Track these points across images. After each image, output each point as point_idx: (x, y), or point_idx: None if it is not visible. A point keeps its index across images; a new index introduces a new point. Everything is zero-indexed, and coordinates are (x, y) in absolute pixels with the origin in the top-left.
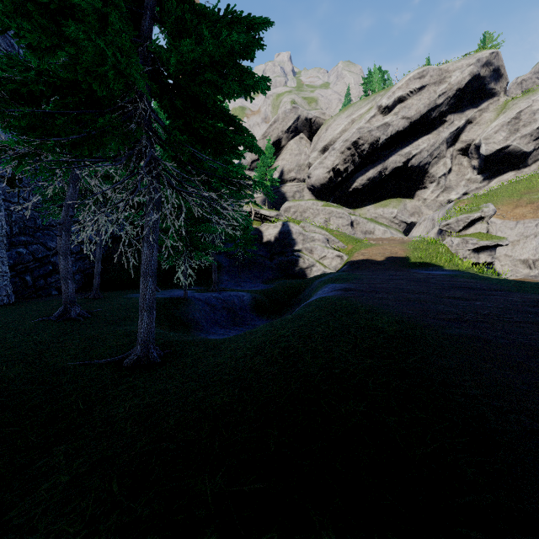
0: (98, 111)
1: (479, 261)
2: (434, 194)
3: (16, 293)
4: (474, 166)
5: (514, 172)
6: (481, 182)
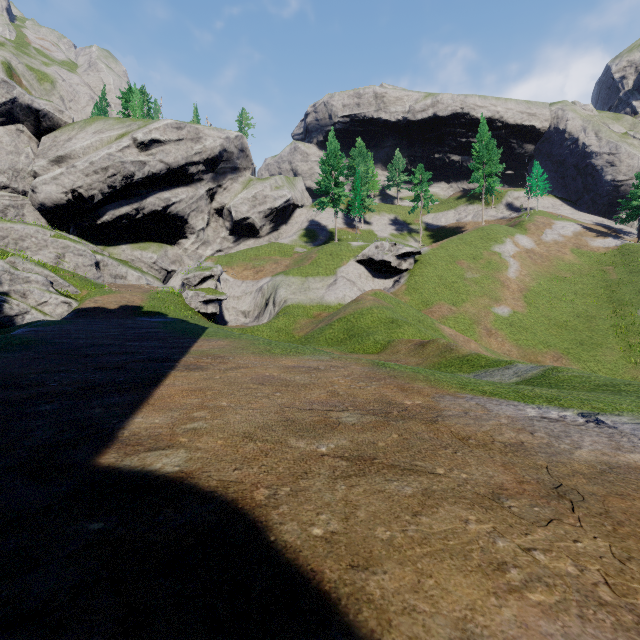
0: None
1: (208, 311)
2: (194, 245)
3: None
4: (227, 227)
5: (255, 239)
6: (233, 242)
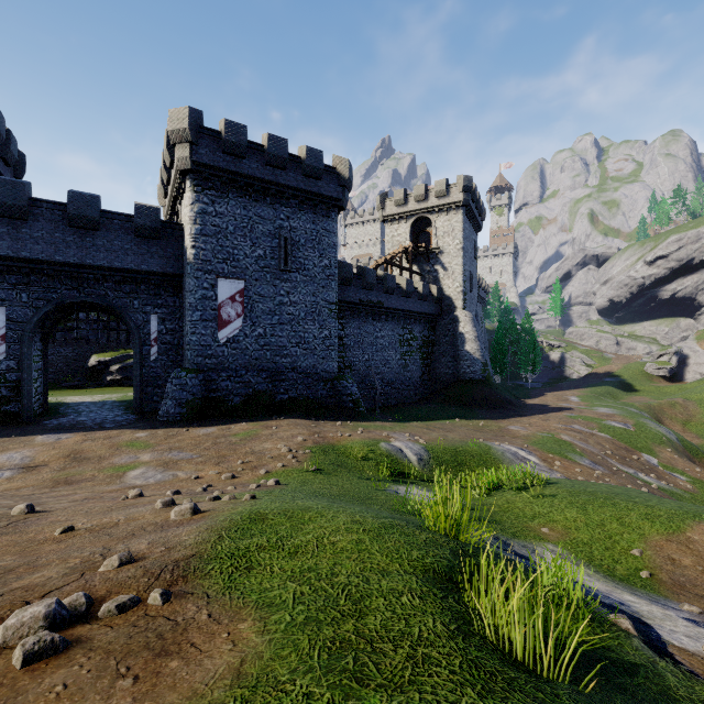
0: (526, 368)
1: (659, 374)
2: None
3: None
4: None
5: None
6: None
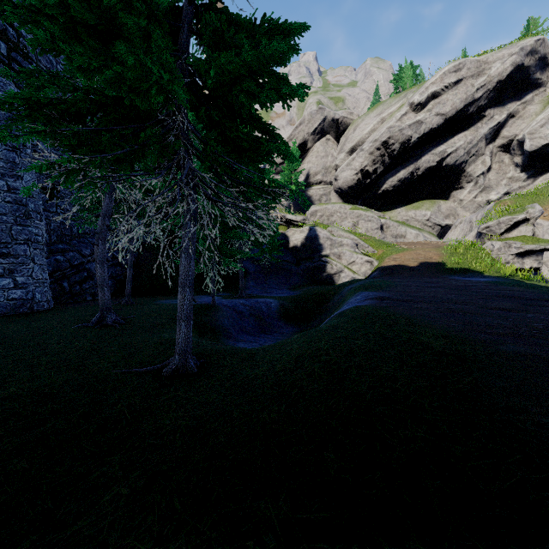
0: (139, 126)
1: (524, 266)
2: (471, 194)
3: (55, 299)
4: (517, 163)
5: None
6: (525, 180)
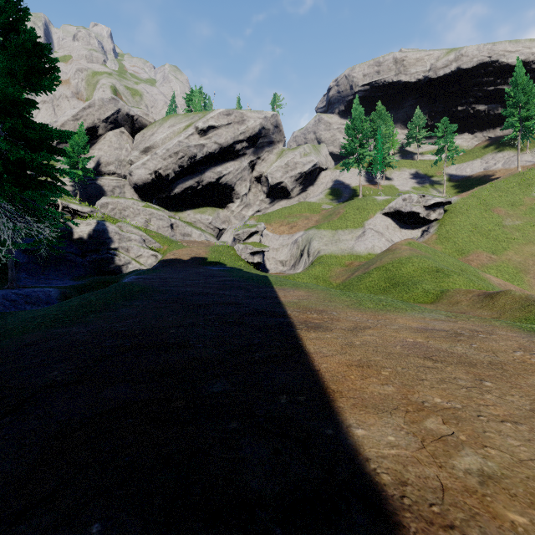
0: None
1: (254, 261)
2: (239, 208)
3: None
4: (265, 191)
5: (286, 200)
6: (269, 204)
